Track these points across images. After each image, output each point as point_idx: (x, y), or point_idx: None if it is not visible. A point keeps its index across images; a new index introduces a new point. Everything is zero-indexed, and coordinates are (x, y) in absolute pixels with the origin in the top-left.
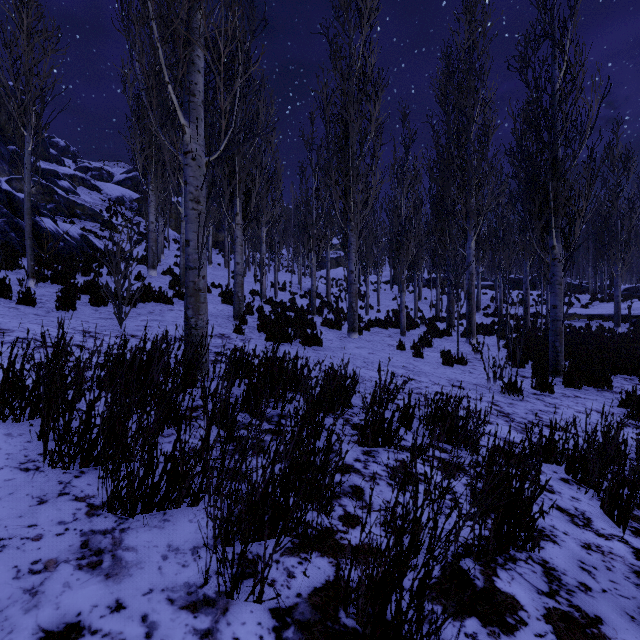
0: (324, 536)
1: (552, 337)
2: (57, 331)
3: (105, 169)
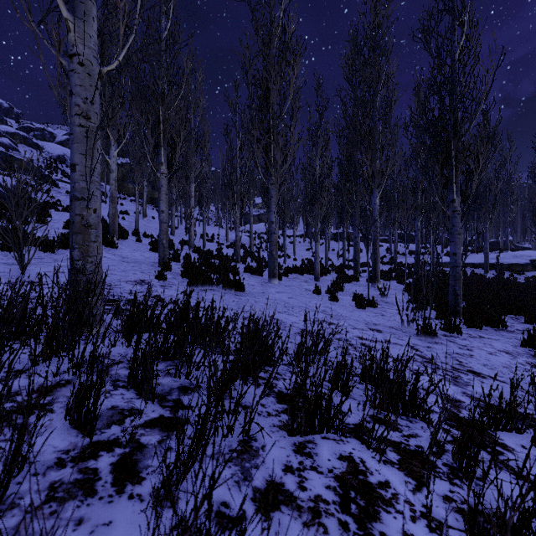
0: None
1: (452, 282)
2: None
3: (47, 130)
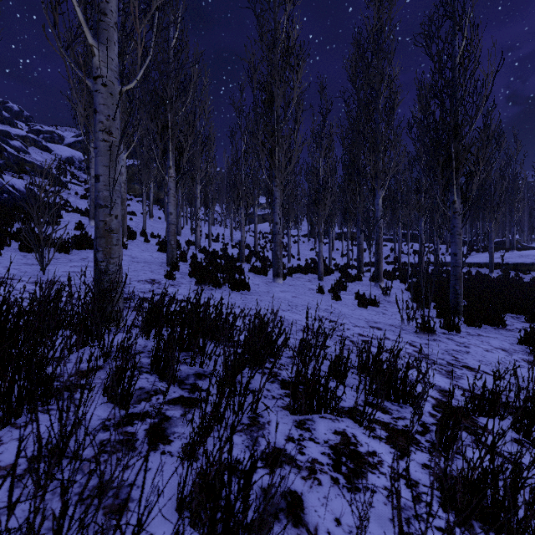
0: None
1: (453, 281)
2: None
3: (56, 132)
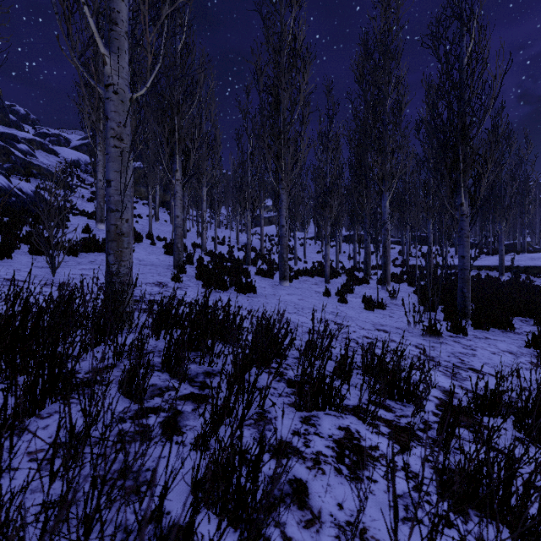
0: None
1: (460, 284)
2: None
3: (62, 135)
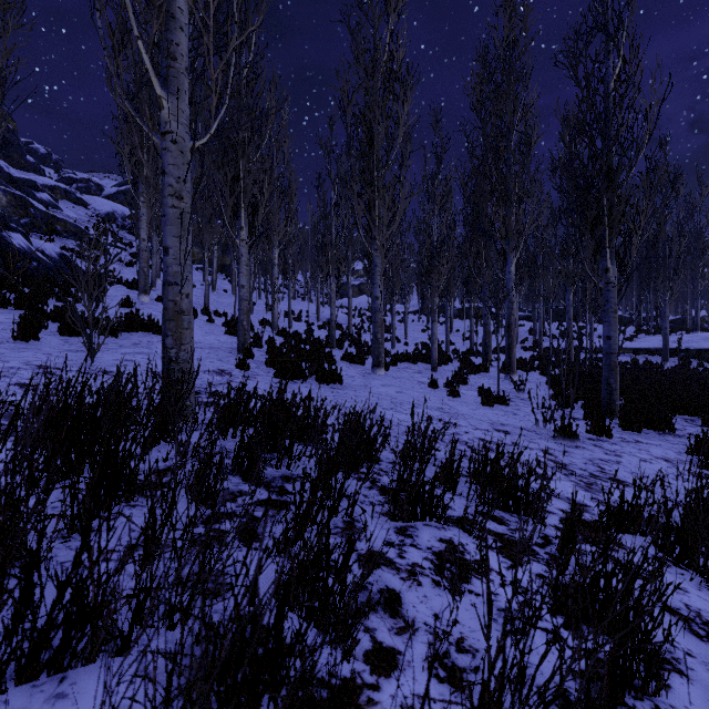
0: (340, 705)
1: (606, 373)
2: (1, 366)
3: (93, 181)
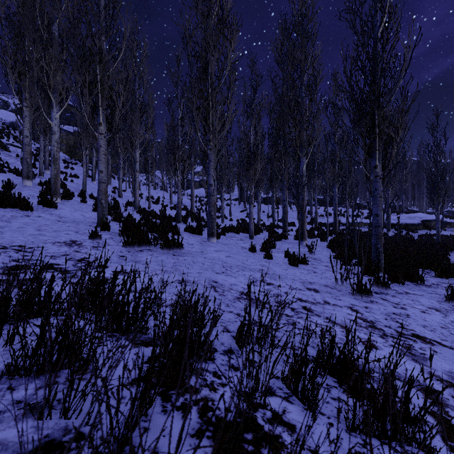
0: None
1: (375, 240)
2: None
3: (1, 98)
